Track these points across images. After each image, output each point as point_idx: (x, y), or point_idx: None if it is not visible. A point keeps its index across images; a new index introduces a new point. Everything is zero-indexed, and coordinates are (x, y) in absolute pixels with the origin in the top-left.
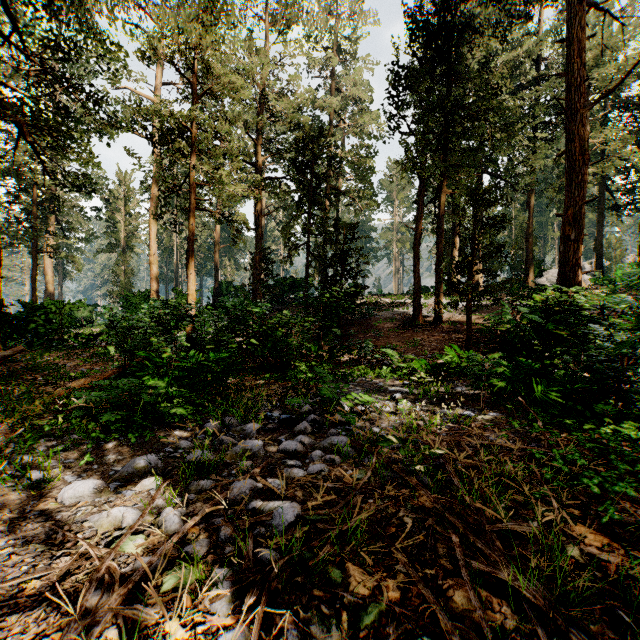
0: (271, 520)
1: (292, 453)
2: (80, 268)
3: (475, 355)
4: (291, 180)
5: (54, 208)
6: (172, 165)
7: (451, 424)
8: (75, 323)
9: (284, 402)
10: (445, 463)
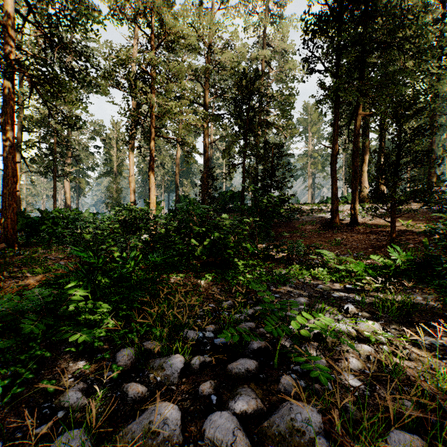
0: None
1: None
2: (84, 187)
3: None
4: (230, 115)
5: (67, 146)
6: (139, 104)
7: None
8: None
9: (220, 315)
10: None
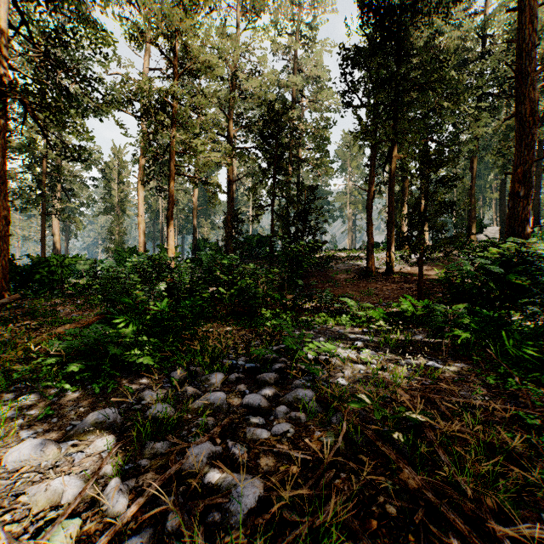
0: (228, 503)
1: (256, 408)
2: (80, 228)
3: (438, 305)
4: (258, 150)
5: (59, 177)
6: (155, 137)
7: (419, 377)
8: (73, 274)
9: (249, 350)
10: (424, 428)
